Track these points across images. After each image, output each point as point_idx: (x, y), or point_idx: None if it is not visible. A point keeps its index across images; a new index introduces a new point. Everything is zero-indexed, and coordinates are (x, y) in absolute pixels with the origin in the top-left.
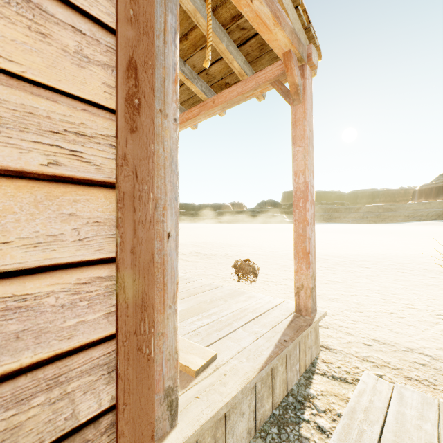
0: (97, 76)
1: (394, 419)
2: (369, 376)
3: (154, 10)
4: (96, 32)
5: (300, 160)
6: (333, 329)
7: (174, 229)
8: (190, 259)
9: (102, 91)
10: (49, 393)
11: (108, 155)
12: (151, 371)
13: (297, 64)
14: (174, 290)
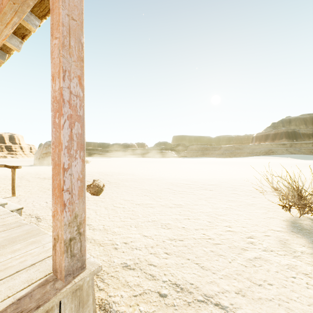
0: None
1: None
2: None
3: None
4: None
5: (56, 57)
6: (138, 269)
7: None
8: None
9: None
10: None
11: None
12: None
13: None
14: None
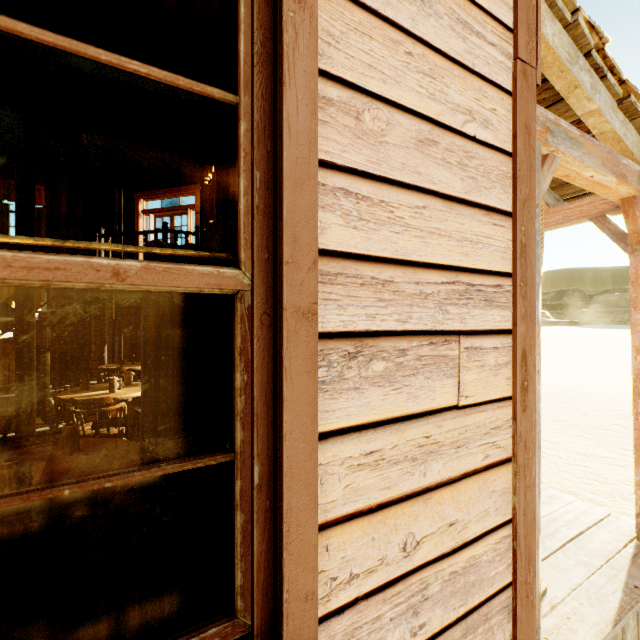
0: (503, 375)
1: None
2: None
3: (535, 293)
4: (502, 340)
5: None
6: None
7: (537, 476)
8: None
9: (505, 386)
10: (484, 625)
11: (508, 435)
12: (533, 615)
13: None
14: (537, 535)
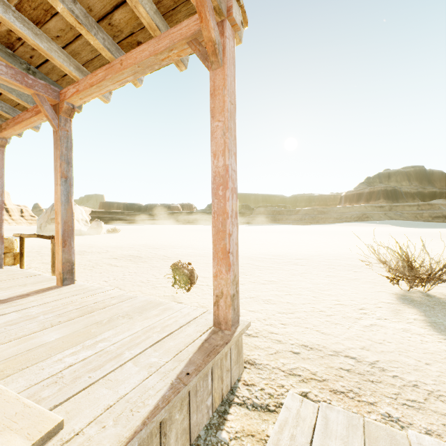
0: None
1: None
2: (294, 398)
3: None
4: None
5: (219, 137)
6: (262, 337)
7: None
8: (121, 263)
9: None
10: None
11: None
12: None
13: (213, 14)
14: None
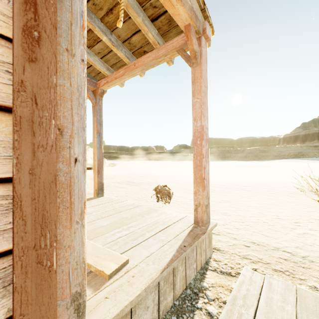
0: None
1: (265, 303)
2: (247, 270)
3: None
4: None
5: (197, 108)
6: (223, 235)
7: (82, 155)
8: (122, 186)
9: None
10: None
11: (3, 80)
12: (53, 281)
13: (195, 35)
14: (82, 208)
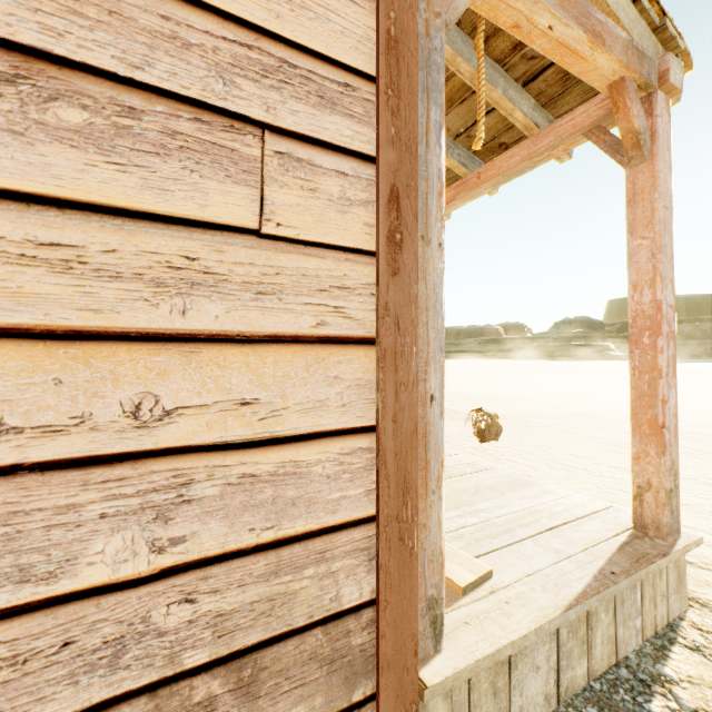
0: (358, 218)
1: None
2: None
3: (417, 116)
4: (357, 168)
5: (643, 262)
6: None
7: (439, 390)
8: None
9: (362, 234)
10: (317, 567)
11: (368, 306)
12: (414, 569)
13: (637, 96)
14: (439, 470)
